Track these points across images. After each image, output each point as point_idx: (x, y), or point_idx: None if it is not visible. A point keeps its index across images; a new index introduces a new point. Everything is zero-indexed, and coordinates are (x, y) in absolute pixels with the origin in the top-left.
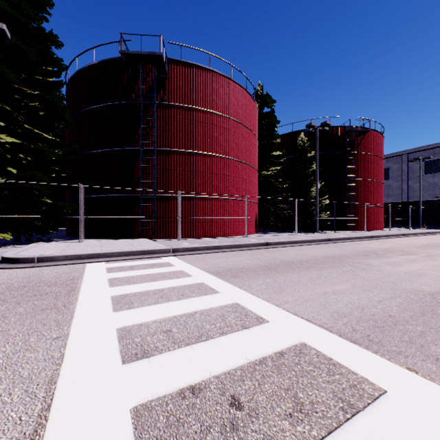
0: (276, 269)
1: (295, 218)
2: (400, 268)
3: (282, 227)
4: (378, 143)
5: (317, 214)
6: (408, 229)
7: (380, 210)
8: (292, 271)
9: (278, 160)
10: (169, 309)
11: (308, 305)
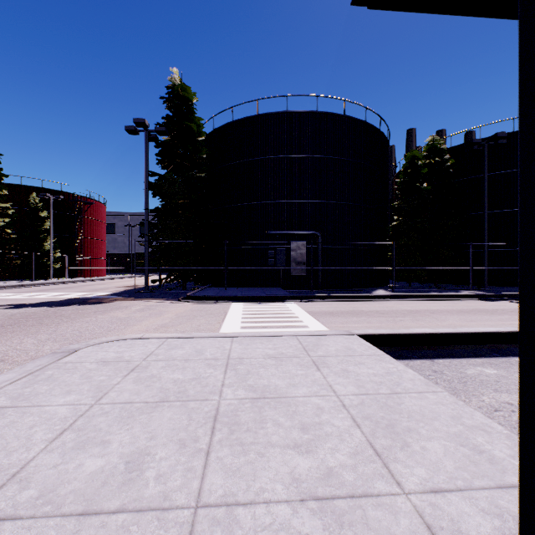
0: (45, 290)
1: (33, 269)
2: (95, 287)
3: (7, 276)
4: (102, 211)
5: (52, 265)
6: (124, 275)
7: (103, 262)
8: (53, 290)
9: (6, 212)
10: (23, 295)
11: (64, 292)
